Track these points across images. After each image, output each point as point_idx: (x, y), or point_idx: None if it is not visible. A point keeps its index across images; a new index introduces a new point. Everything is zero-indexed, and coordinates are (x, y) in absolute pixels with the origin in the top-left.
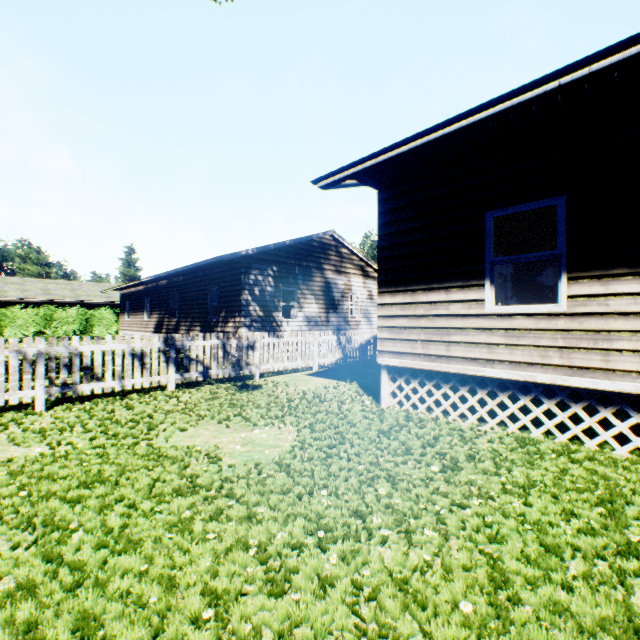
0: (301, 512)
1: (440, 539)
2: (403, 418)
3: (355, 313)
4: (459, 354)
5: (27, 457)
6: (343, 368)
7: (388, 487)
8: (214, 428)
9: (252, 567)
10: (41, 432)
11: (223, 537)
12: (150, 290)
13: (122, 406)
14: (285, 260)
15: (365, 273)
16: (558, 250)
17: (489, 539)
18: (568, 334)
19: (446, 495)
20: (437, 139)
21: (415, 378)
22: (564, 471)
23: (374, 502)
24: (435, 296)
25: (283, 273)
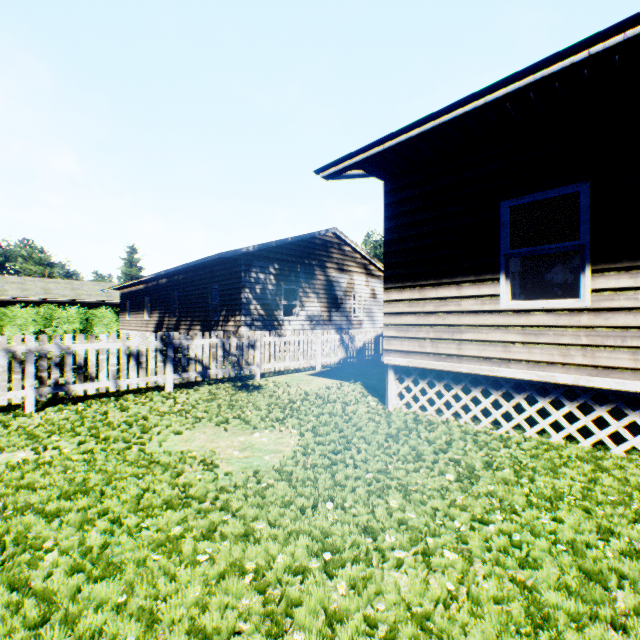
0: (304, 529)
1: (463, 563)
2: (412, 421)
3: (358, 312)
4: (471, 353)
5: (8, 463)
6: (346, 368)
7: (400, 499)
8: (211, 431)
9: (248, 598)
10: (28, 435)
11: (216, 559)
12: (150, 289)
13: (116, 407)
14: (287, 258)
15: (368, 271)
16: (581, 240)
17: (519, 563)
18: (592, 331)
19: (465, 508)
20: (450, 121)
21: (424, 378)
22: (592, 481)
23: (385, 517)
24: (445, 291)
25: (285, 271)
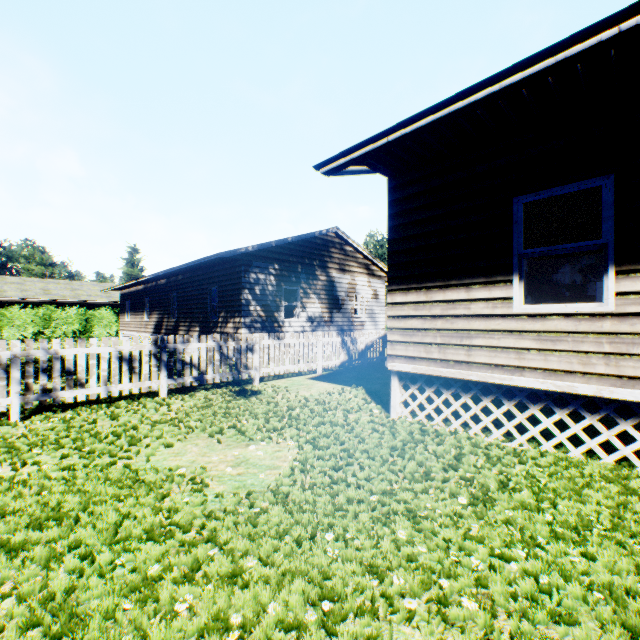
0: (300, 569)
1: (486, 617)
2: (418, 432)
3: (359, 313)
4: (482, 360)
5: None
6: (348, 371)
7: (408, 528)
8: (204, 443)
9: None
10: (8, 448)
11: (197, 609)
12: (149, 290)
13: (107, 415)
14: (287, 258)
15: (370, 272)
16: (604, 239)
17: (551, 616)
18: (616, 338)
19: (482, 540)
20: (461, 110)
21: (430, 386)
22: (621, 505)
23: (392, 551)
24: (454, 294)
25: (285, 271)
